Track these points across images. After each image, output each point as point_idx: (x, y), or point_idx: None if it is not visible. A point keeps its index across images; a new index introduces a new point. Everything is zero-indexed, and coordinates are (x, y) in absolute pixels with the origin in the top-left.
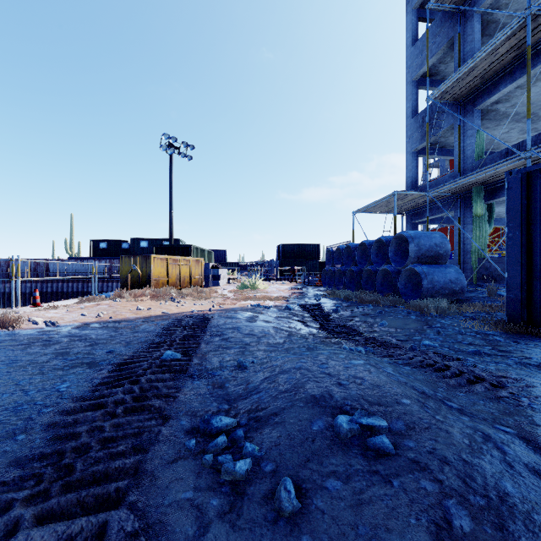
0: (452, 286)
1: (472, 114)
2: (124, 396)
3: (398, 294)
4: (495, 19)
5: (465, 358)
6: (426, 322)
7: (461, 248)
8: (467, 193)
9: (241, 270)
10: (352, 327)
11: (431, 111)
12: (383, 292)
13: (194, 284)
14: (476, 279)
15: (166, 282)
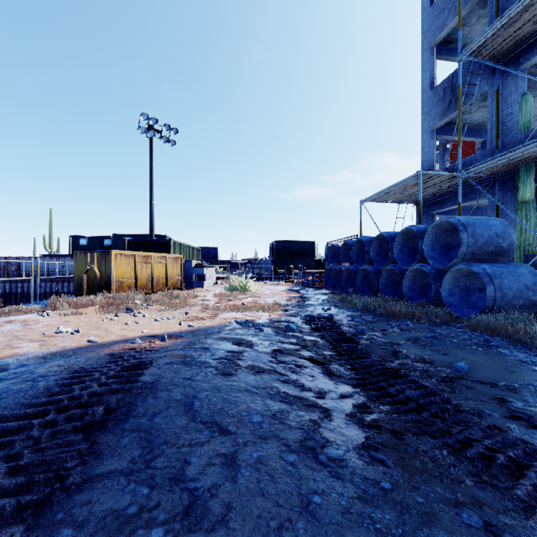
0: (529, 295)
1: (515, 75)
2: None
3: (439, 303)
4: None
5: None
6: None
7: None
8: (508, 175)
9: (233, 268)
10: (416, 379)
11: (456, 79)
12: (413, 300)
13: (172, 286)
14: None
15: (132, 285)
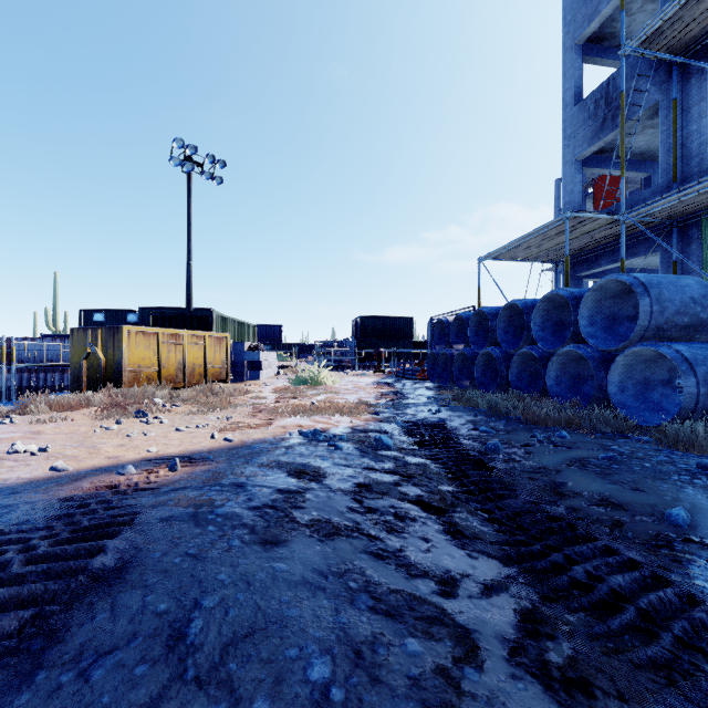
0: None
1: (701, 77)
2: None
3: (603, 403)
4: None
5: None
6: None
7: None
8: (691, 219)
9: (303, 353)
10: (613, 545)
11: (613, 87)
12: (561, 397)
13: (213, 378)
14: None
15: (155, 376)
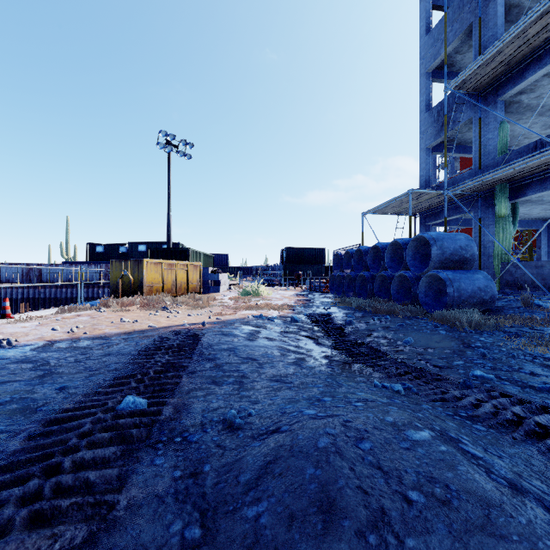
0: (481, 295)
1: (494, 105)
2: (14, 513)
3: (417, 303)
4: (519, 2)
5: (543, 401)
6: (461, 340)
7: (481, 252)
8: (489, 192)
9: (243, 274)
10: (373, 346)
11: (447, 104)
12: (399, 301)
13: (192, 290)
14: (499, 285)
15: (160, 289)
